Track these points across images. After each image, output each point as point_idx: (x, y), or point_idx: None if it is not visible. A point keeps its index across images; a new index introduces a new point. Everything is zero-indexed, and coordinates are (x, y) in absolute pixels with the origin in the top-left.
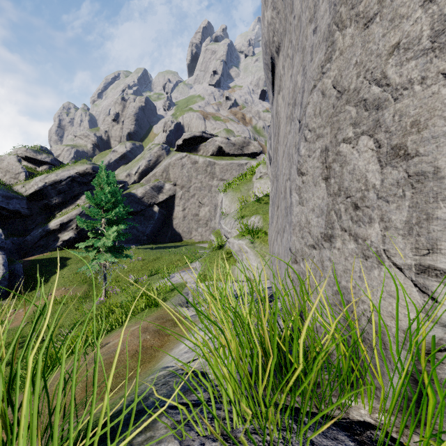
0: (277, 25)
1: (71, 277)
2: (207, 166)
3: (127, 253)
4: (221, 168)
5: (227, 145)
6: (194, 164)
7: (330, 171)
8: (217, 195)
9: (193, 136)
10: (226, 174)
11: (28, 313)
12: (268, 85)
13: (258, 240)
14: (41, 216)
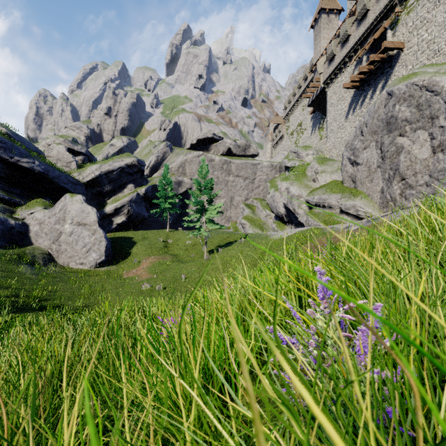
0: (409, 114)
1: (148, 250)
2: (223, 164)
3: (178, 233)
4: (236, 167)
5: (234, 147)
6: (211, 162)
7: None
8: (233, 189)
9: (206, 137)
10: (241, 171)
11: (146, 271)
12: (382, 129)
13: (365, 200)
14: (93, 202)
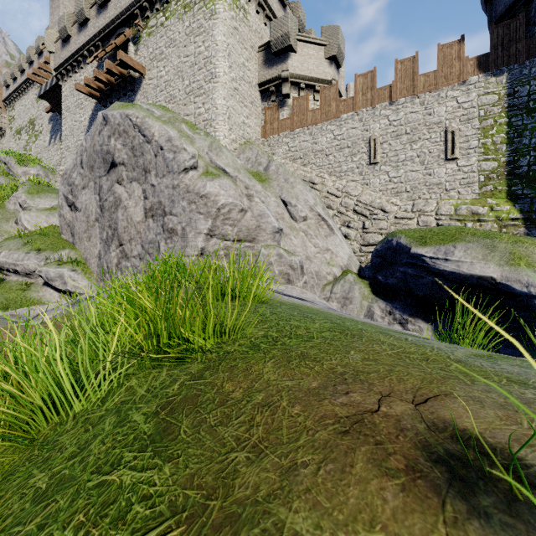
0: (126, 157)
1: None
2: None
3: None
4: None
5: None
6: None
7: (175, 241)
8: None
9: None
10: None
11: None
12: (100, 166)
13: (80, 267)
14: None
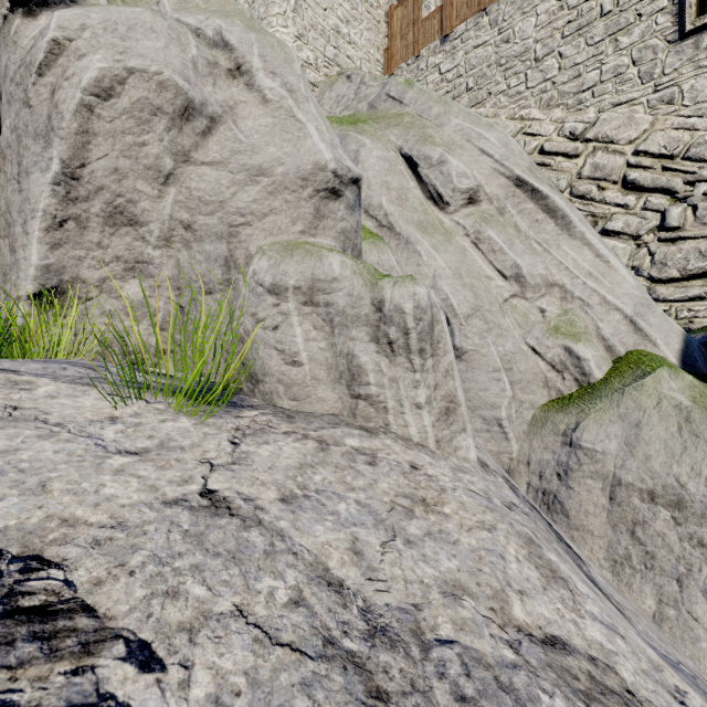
0: None
1: None
2: None
3: None
4: None
5: None
6: None
7: None
8: None
9: None
10: None
11: None
12: None
13: None
14: None
